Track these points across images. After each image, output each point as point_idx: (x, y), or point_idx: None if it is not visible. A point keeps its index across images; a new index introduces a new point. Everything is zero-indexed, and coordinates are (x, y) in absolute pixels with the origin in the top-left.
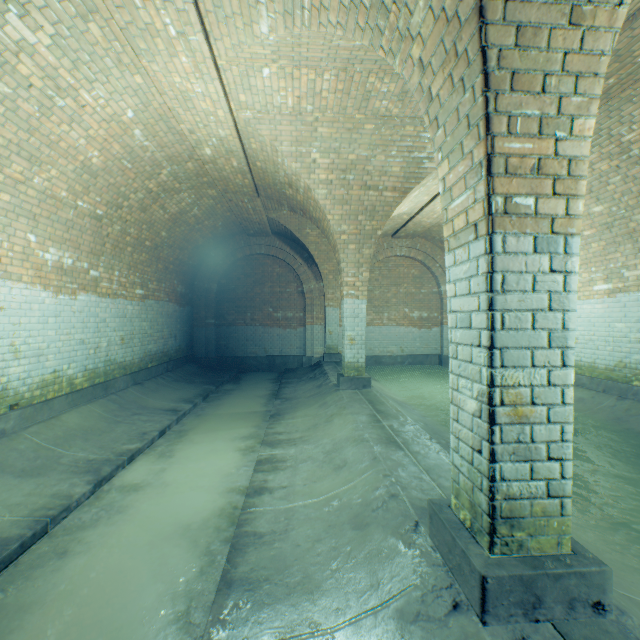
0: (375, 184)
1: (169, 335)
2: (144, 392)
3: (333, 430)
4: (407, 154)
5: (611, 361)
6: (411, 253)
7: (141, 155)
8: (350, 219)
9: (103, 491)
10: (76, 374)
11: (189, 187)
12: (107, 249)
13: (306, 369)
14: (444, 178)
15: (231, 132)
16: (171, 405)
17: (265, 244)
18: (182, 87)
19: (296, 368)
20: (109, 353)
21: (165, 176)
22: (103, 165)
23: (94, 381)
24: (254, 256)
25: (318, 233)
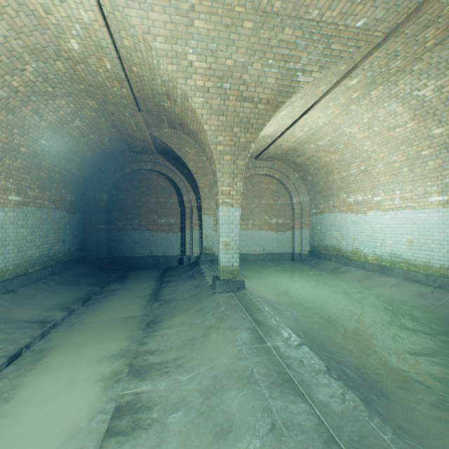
0: (250, 95)
1: (56, 240)
2: (14, 301)
3: (211, 352)
4: (283, 64)
5: (446, 261)
6: (270, 172)
7: None
8: (226, 130)
9: None
10: None
11: (65, 93)
12: None
13: (186, 267)
14: None
15: (95, 16)
16: (42, 314)
17: (150, 161)
18: None
19: (177, 266)
20: None
21: (31, 74)
22: None
23: None
24: (141, 171)
25: (196, 152)
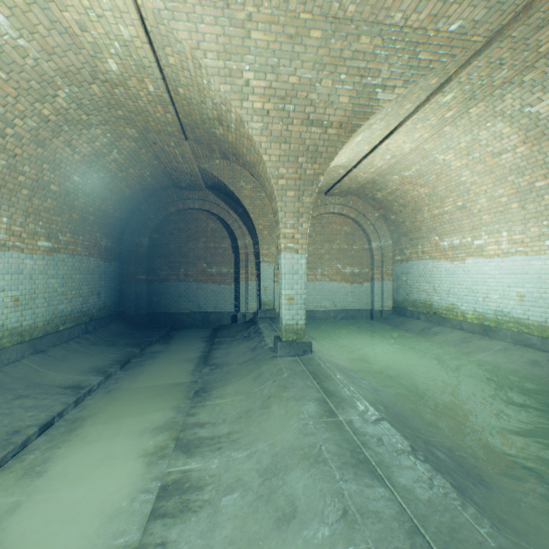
0: (319, 118)
1: (90, 292)
2: (45, 363)
3: (271, 426)
4: (358, 79)
5: None
6: (344, 210)
7: (18, 61)
8: (289, 161)
9: None
10: None
11: (101, 121)
12: None
13: (241, 326)
14: None
15: (137, 31)
16: (76, 379)
17: (199, 198)
18: None
19: (231, 324)
20: None
21: (64, 101)
22: None
23: None
24: (188, 211)
25: (253, 187)
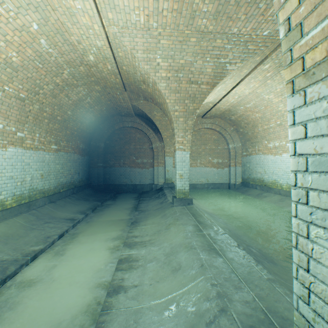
0: (196, 80)
1: (74, 172)
2: (55, 207)
3: (170, 236)
4: (216, 60)
5: None
6: (213, 126)
7: (48, 59)
8: (180, 102)
9: (5, 287)
10: (6, 198)
11: (83, 84)
12: (30, 120)
13: (154, 191)
14: (289, 17)
15: (104, 43)
16: (71, 215)
17: (131, 121)
18: (67, 4)
19: (148, 191)
20: (32, 184)
21: (66, 75)
22: (21, 63)
23: (20, 202)
24: (125, 128)
25: (161, 114)
